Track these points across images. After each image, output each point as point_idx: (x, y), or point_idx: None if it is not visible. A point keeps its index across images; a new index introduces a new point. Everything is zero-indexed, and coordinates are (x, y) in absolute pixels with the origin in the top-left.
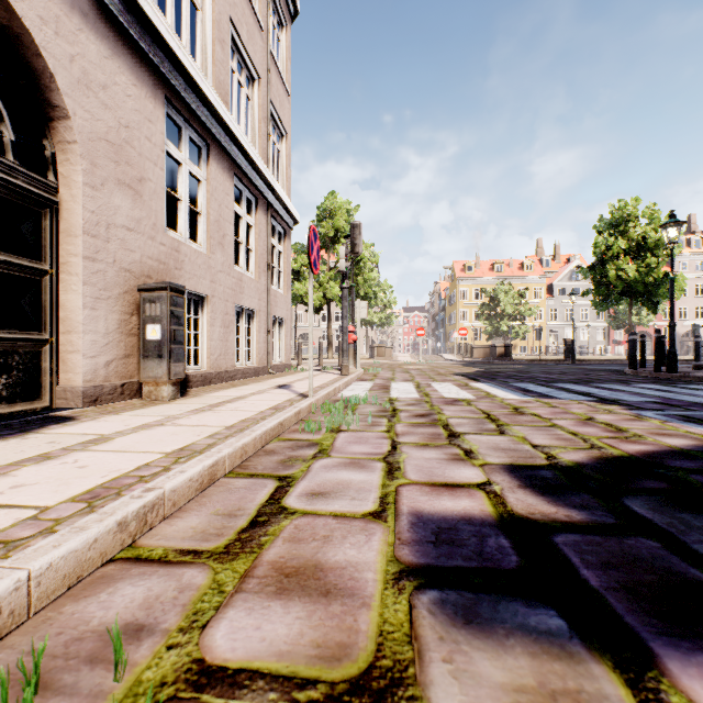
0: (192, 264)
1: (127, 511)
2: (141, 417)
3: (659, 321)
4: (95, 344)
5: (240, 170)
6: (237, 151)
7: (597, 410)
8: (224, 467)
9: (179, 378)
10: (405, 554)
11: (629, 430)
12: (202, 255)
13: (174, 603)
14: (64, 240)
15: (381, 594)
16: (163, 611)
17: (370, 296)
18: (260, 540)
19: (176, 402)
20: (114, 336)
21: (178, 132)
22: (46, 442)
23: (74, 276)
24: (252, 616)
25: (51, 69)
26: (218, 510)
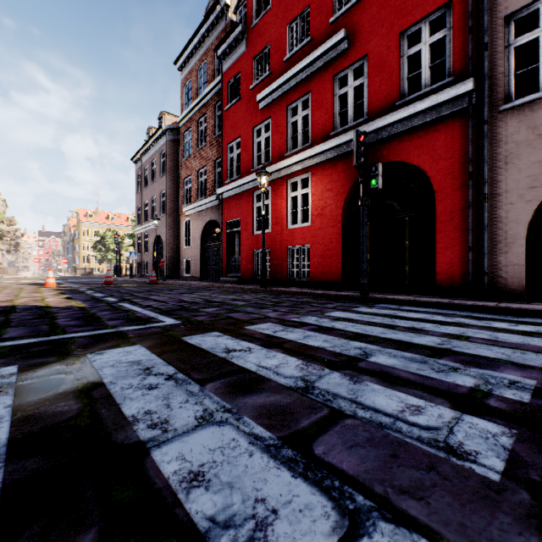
0: None
1: None
2: None
3: None
4: None
5: None
6: None
7: None
8: None
9: None
10: None
11: None
12: None
13: None
14: None
15: None
16: None
17: None
18: None
19: None
20: None
21: None
22: None
23: None
24: None
25: None
26: None
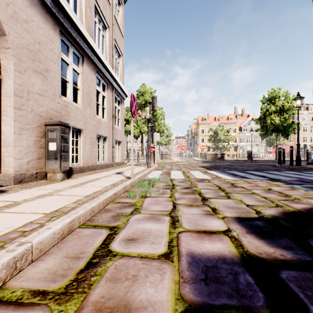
0: (74, 113)
1: None
2: (41, 190)
3: (287, 143)
4: (20, 152)
5: (99, 70)
6: (98, 60)
7: (271, 184)
8: (79, 222)
9: (66, 169)
10: (187, 292)
11: (291, 195)
12: (80, 109)
13: None
14: (4, 98)
15: None
16: None
17: (161, 131)
18: (90, 280)
19: (63, 181)
20: (32, 148)
21: (67, 49)
22: None
23: (9, 117)
24: None
25: None
26: (68, 253)
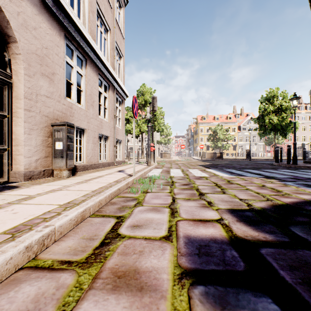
0: (78, 114)
1: (32, 240)
2: (51, 186)
3: (286, 142)
4: (30, 151)
5: (101, 72)
6: (100, 62)
7: (265, 181)
8: (89, 212)
9: (71, 167)
10: (183, 261)
11: (283, 191)
12: (83, 110)
13: (52, 298)
14: (14, 101)
15: (172, 289)
16: (44, 303)
17: (160, 130)
18: (105, 254)
19: (69, 178)
20: (40, 147)
21: (71, 52)
22: (0, 199)
23: (19, 118)
24: (97, 307)
25: (7, 18)
26: (84, 236)
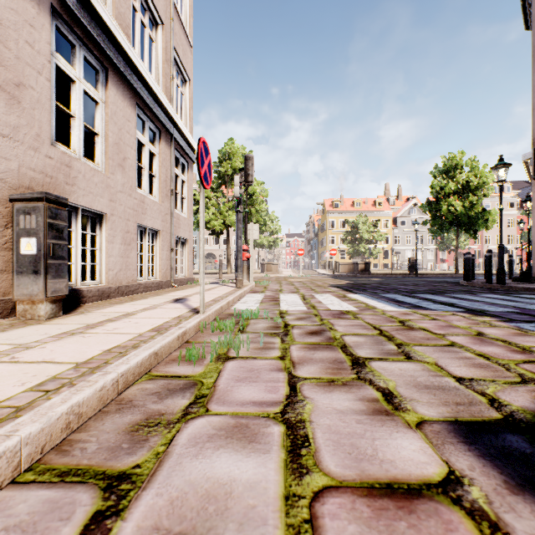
0: (87, 181)
1: None
2: None
3: (471, 245)
4: None
5: (142, 101)
6: (139, 81)
7: (476, 322)
8: (14, 464)
9: (60, 295)
10: None
11: (534, 349)
12: (99, 174)
13: None
14: None
15: None
16: None
17: (261, 223)
18: None
19: (52, 322)
20: None
21: (71, 49)
22: None
23: None
24: None
25: None
26: None
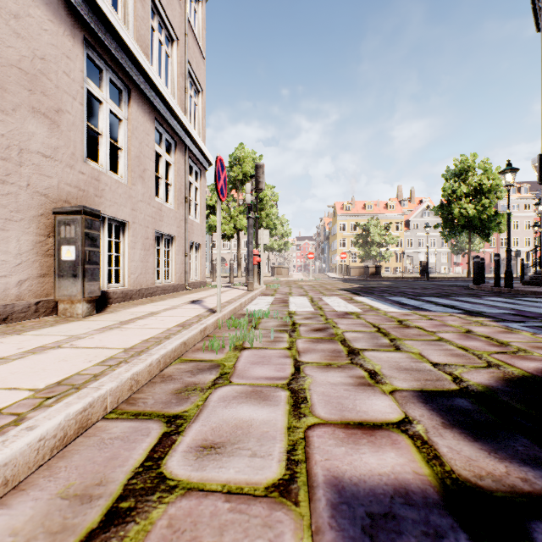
0: (113, 193)
1: None
2: (42, 338)
3: (487, 248)
4: (5, 264)
5: (159, 115)
6: (157, 97)
7: (469, 322)
8: (104, 406)
9: (94, 296)
10: None
11: (511, 343)
12: (123, 185)
13: None
14: None
15: None
16: None
17: (271, 227)
18: None
19: (89, 319)
20: (28, 257)
21: (99, 73)
22: None
23: None
24: None
25: None
26: (70, 486)
